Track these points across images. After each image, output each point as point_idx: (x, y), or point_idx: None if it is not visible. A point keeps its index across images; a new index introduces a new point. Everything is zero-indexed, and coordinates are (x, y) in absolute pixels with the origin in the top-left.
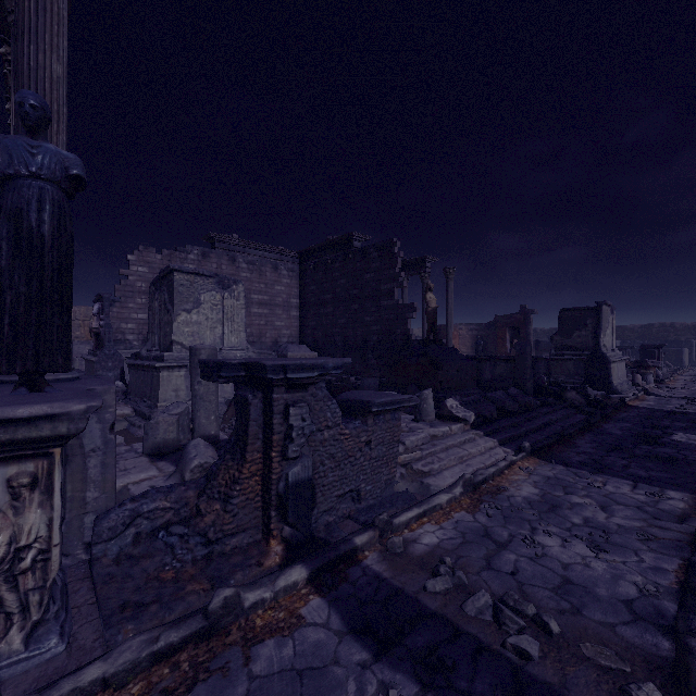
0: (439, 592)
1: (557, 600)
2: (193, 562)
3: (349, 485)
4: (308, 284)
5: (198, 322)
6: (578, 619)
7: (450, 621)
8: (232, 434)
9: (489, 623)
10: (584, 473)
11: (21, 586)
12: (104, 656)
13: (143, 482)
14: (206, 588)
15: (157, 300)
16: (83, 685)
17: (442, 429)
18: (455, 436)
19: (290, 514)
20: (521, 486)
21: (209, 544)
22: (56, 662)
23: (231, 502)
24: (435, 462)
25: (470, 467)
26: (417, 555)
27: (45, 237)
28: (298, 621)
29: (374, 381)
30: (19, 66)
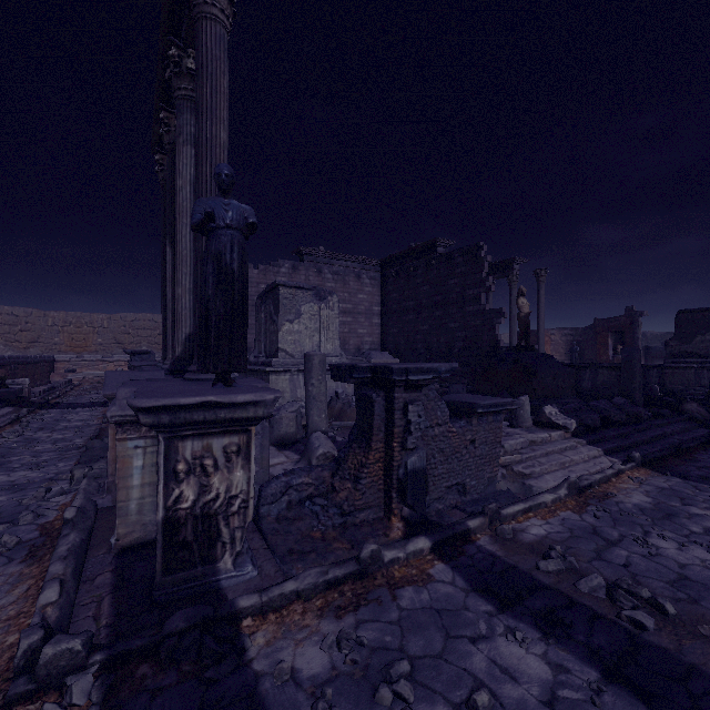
0: (552, 571)
1: (672, 591)
2: (333, 528)
3: (456, 478)
4: (389, 291)
5: (299, 331)
6: (695, 607)
7: (565, 594)
8: (354, 427)
9: (603, 600)
10: (706, 487)
11: (231, 524)
12: (294, 577)
13: (276, 465)
14: (347, 547)
15: (263, 312)
16: (286, 592)
17: (540, 435)
18: (554, 443)
19: (409, 497)
20: (631, 494)
21: (343, 515)
22: (254, 582)
23: (360, 483)
24: (536, 466)
25: (573, 473)
26: (526, 542)
27: (235, 271)
28: (428, 578)
29: (462, 387)
30: (199, 139)
